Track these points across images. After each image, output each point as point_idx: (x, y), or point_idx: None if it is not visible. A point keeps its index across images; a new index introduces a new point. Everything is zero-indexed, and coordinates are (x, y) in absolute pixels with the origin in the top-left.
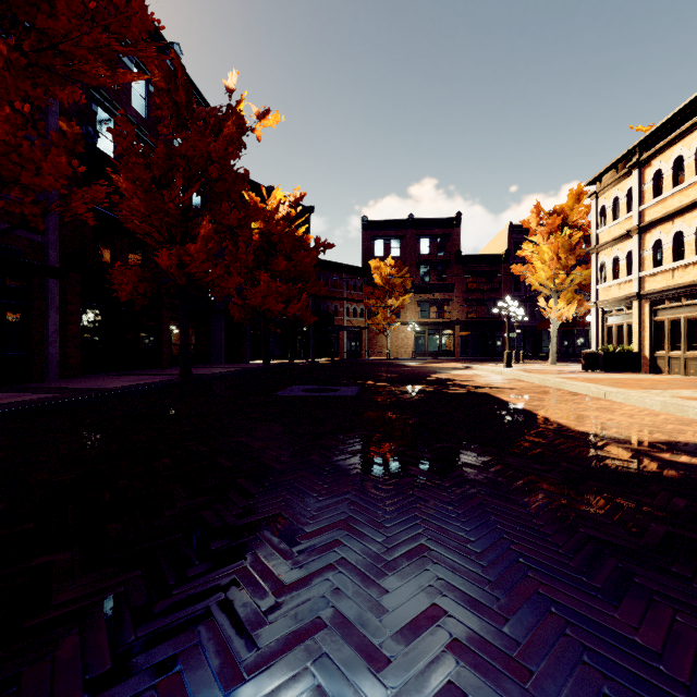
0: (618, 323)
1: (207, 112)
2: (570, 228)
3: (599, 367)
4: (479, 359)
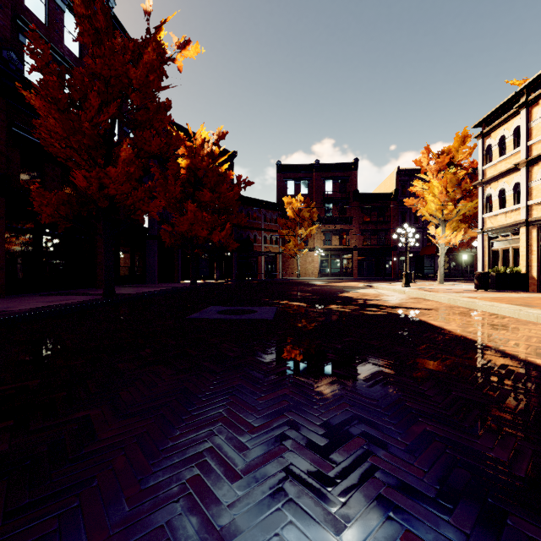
0: (503, 248)
1: None
2: (455, 166)
3: (490, 286)
4: (373, 279)
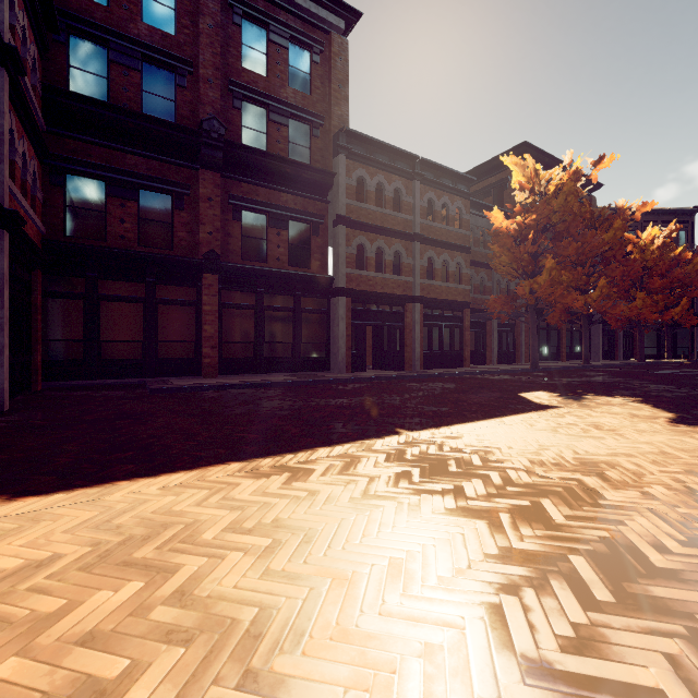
0: None
1: (599, 212)
2: None
3: None
4: None
